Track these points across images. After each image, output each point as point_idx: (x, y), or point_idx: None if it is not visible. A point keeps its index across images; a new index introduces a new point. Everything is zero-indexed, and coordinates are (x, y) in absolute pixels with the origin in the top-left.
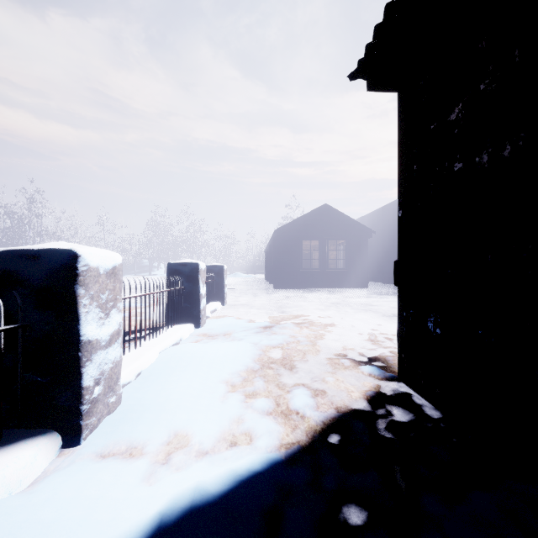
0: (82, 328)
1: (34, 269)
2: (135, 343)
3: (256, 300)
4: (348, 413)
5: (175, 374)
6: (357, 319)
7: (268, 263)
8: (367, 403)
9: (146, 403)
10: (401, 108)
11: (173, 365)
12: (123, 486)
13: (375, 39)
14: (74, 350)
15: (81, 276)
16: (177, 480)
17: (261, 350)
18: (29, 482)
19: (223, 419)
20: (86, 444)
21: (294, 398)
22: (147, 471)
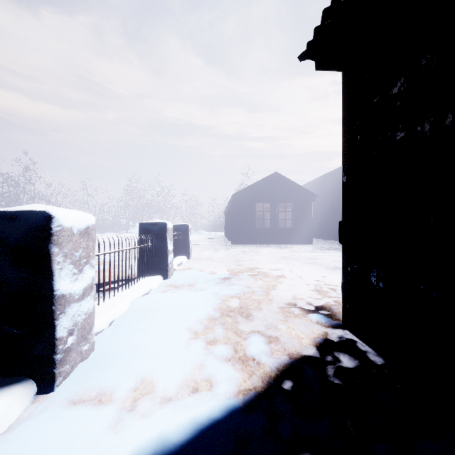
0: (56, 283)
1: (11, 229)
2: (109, 294)
3: (217, 254)
4: (299, 359)
5: (144, 322)
6: (304, 271)
7: (227, 222)
8: (316, 349)
9: (117, 350)
10: (345, 84)
11: (142, 314)
12: (90, 435)
13: (323, 22)
14: (48, 304)
15: (54, 236)
16: (141, 428)
17: (221, 299)
18: (2, 430)
19: (186, 366)
20: (59, 390)
21: (250, 345)
22: (114, 418)
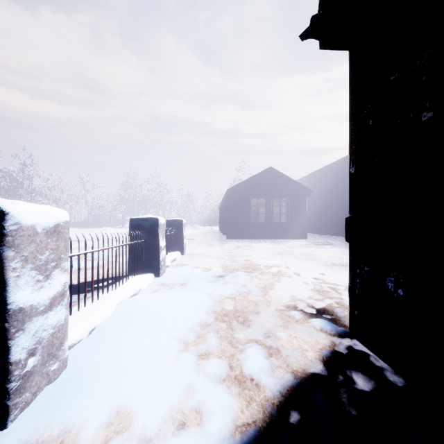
0: (10, 295)
1: None
2: (92, 297)
3: (211, 250)
4: (306, 380)
5: (127, 331)
6: (301, 268)
7: (222, 217)
8: (324, 365)
9: (92, 367)
10: (354, 64)
11: (127, 320)
12: None
13: None
14: None
15: (8, 237)
16: None
17: (215, 300)
18: None
19: (172, 390)
20: (13, 427)
21: (248, 361)
22: None
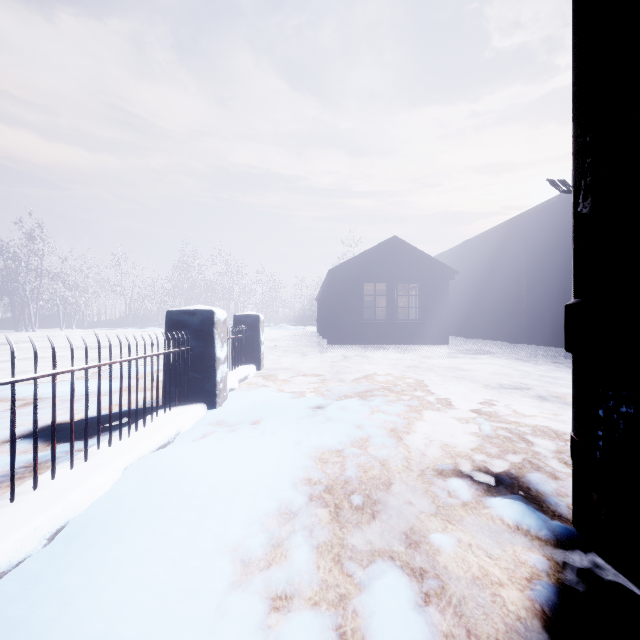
0: None
1: None
2: (71, 458)
3: (305, 362)
4: None
5: (126, 536)
6: (450, 393)
7: (321, 313)
8: (550, 632)
9: None
10: None
11: (133, 507)
12: None
13: None
14: None
15: None
16: None
17: (308, 457)
18: None
19: None
20: None
21: (379, 621)
22: None
